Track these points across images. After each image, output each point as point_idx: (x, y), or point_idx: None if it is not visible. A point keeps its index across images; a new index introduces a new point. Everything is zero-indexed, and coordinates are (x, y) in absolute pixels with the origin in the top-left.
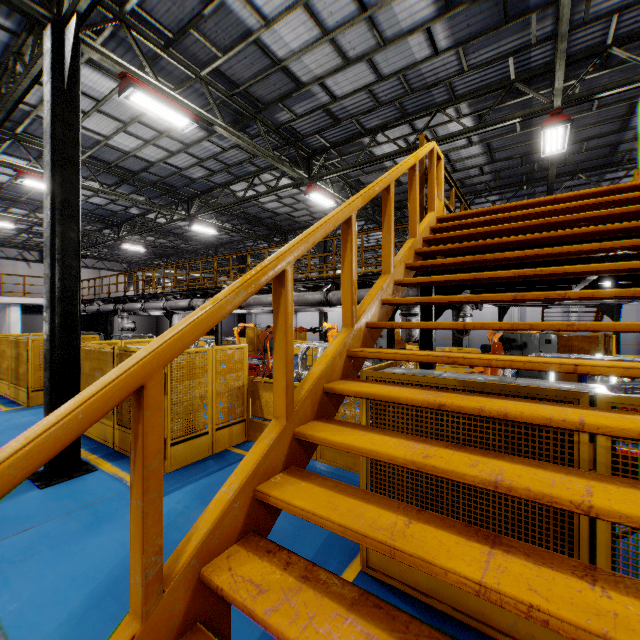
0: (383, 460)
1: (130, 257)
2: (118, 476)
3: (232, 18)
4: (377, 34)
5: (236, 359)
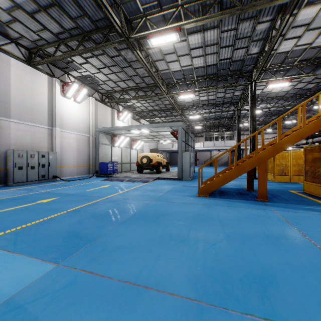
0: (267, 147)
1: (294, 125)
2: None
3: (297, 50)
4: None
5: (301, 155)
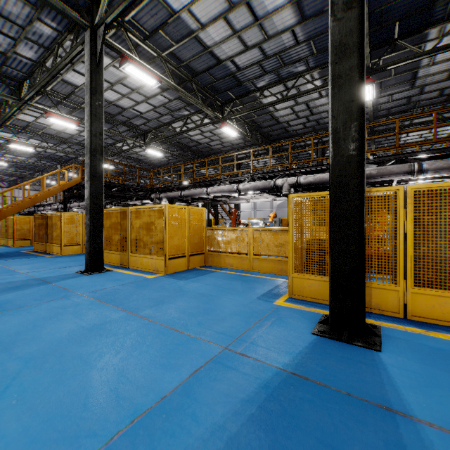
0: None
1: None
2: (2, 247)
3: (39, 125)
4: (82, 127)
5: None
